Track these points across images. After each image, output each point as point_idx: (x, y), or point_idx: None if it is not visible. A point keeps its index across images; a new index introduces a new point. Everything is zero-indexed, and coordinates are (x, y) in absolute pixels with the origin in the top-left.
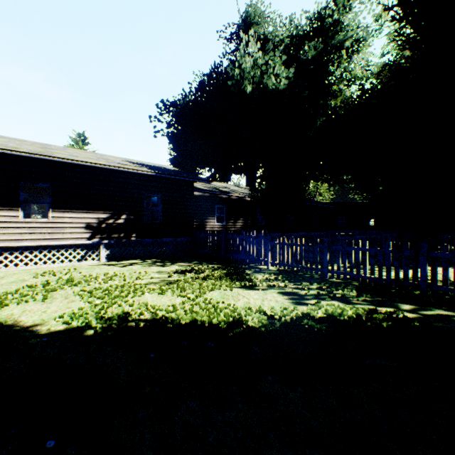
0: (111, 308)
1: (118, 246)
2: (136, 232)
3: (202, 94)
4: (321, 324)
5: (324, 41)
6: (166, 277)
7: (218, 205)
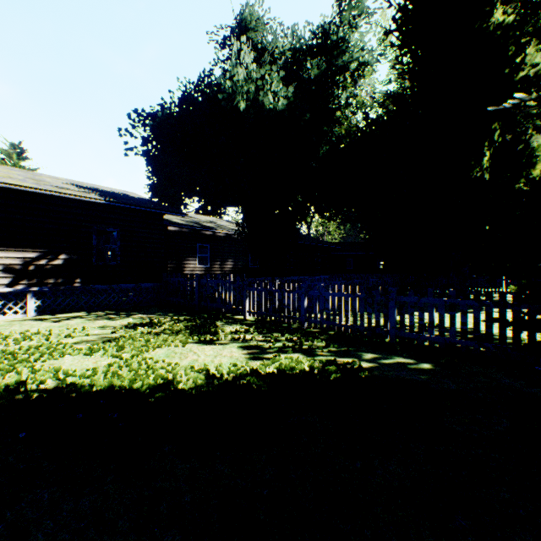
0: (4, 377)
1: (54, 295)
2: (82, 277)
3: (188, 107)
4: (265, 381)
5: (329, 60)
6: (108, 333)
7: (200, 244)
